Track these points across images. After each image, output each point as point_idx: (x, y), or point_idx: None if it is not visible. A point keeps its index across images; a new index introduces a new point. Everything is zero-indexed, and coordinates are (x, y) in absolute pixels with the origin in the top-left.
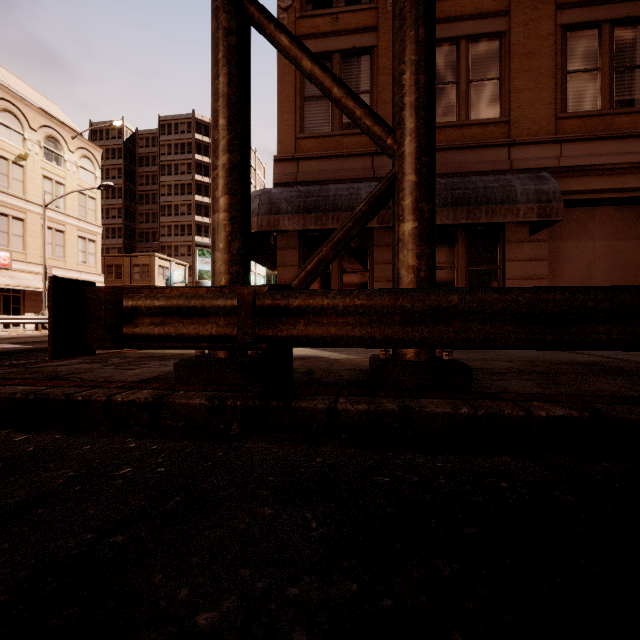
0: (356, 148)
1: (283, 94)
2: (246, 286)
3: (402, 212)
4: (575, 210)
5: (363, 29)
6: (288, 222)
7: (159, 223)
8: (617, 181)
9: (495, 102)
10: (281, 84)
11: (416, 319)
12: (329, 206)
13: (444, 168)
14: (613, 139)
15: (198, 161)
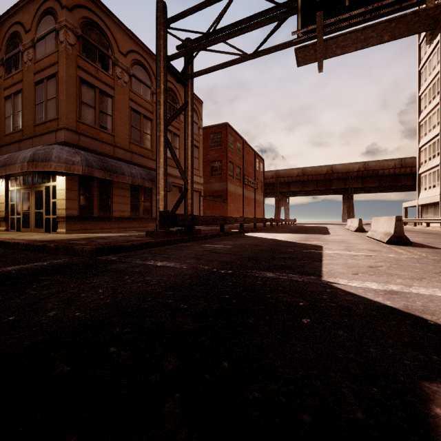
0: (106, 139)
1: (69, 92)
2: (192, 214)
3: (190, 198)
4: None
5: (109, 85)
6: (98, 173)
7: None
8: (174, 180)
9: (150, 143)
10: (68, 85)
11: (206, 220)
12: (114, 170)
13: (138, 161)
14: (174, 167)
15: None
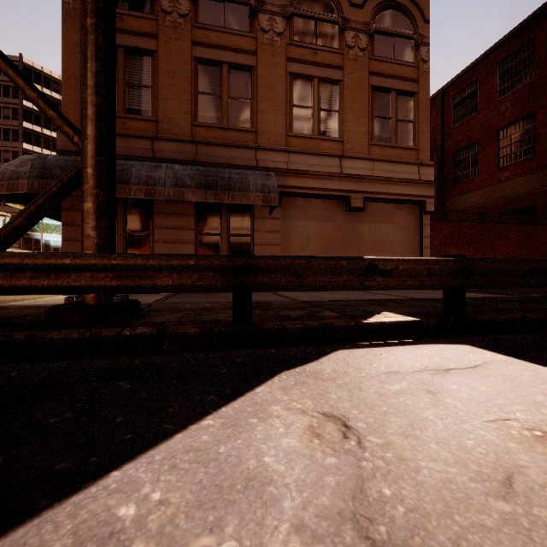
0: (139, 131)
1: (68, 71)
2: None
3: (82, 195)
4: (299, 199)
5: (145, 34)
6: None
7: None
8: (321, 183)
9: (247, 116)
10: (66, 61)
11: (43, 274)
12: None
13: (210, 158)
14: (319, 155)
15: (27, 108)
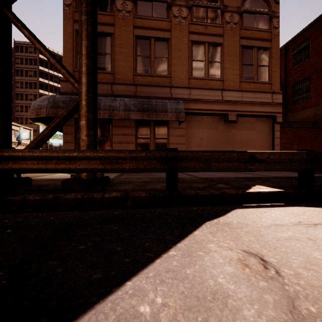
0: (104, 79)
1: (66, 48)
2: None
3: (80, 116)
4: (196, 116)
5: (107, 24)
6: None
7: (14, 103)
8: (210, 106)
9: (165, 68)
10: (65, 42)
11: (62, 161)
12: None
13: (144, 94)
14: (208, 89)
15: (41, 70)
